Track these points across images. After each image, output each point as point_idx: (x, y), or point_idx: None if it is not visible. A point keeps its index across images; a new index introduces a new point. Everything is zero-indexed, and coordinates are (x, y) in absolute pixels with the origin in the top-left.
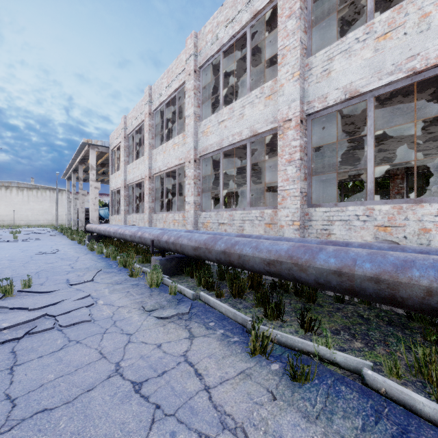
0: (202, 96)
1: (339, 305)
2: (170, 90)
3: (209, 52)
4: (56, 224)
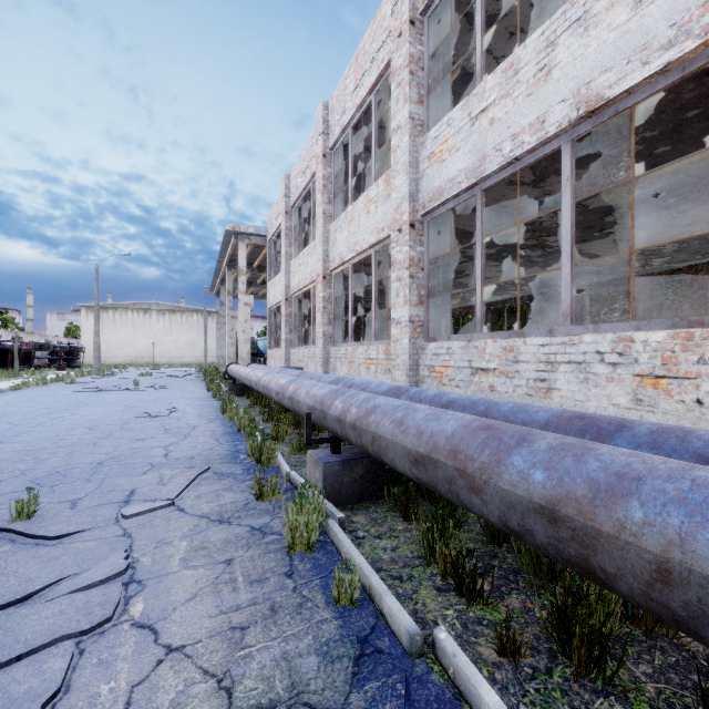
0: (429, 77)
1: None
2: (359, 94)
3: None
4: (204, 363)
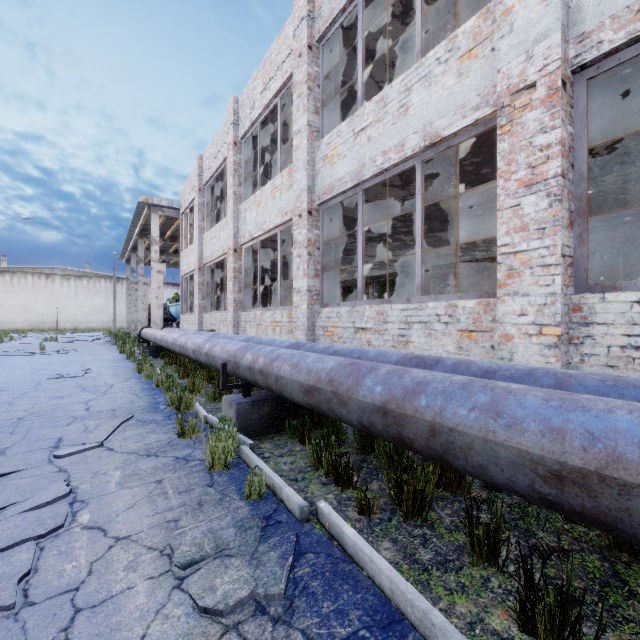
0: (324, 94)
1: None
2: (267, 96)
3: (337, 4)
4: (113, 328)
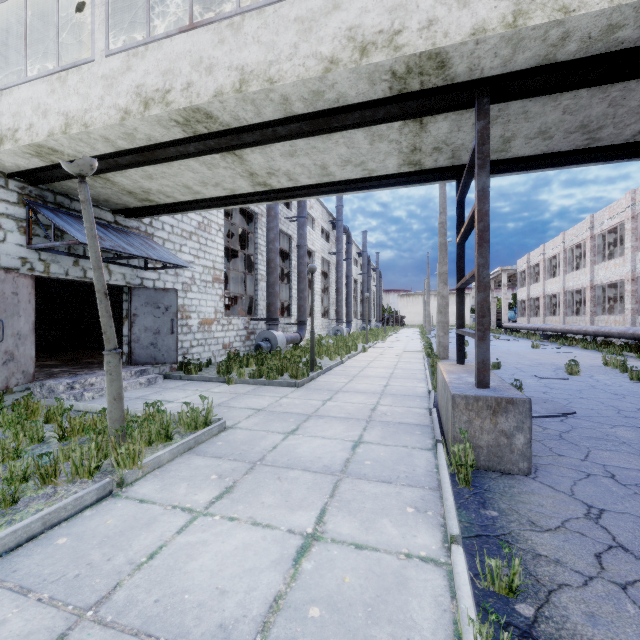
0: (568, 261)
1: None
2: (553, 252)
3: (569, 244)
4: None
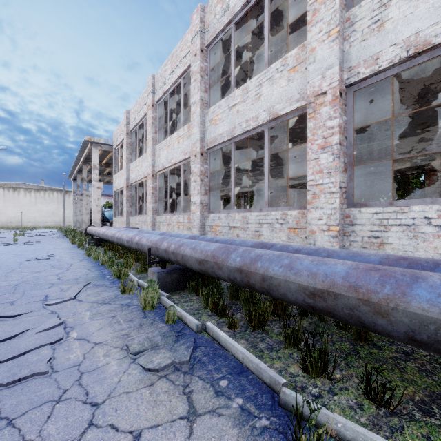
0: (210, 80)
1: (404, 346)
2: (174, 77)
3: (218, 26)
4: (63, 226)
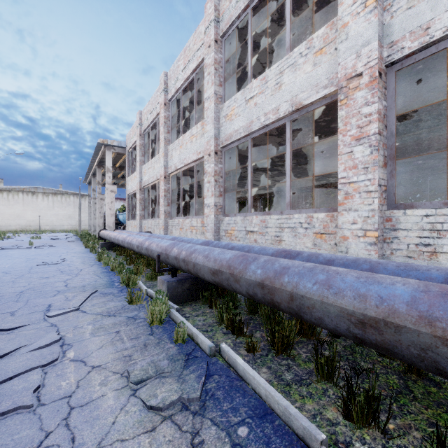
0: (225, 72)
1: None
2: (186, 72)
3: (234, 12)
4: (79, 230)
